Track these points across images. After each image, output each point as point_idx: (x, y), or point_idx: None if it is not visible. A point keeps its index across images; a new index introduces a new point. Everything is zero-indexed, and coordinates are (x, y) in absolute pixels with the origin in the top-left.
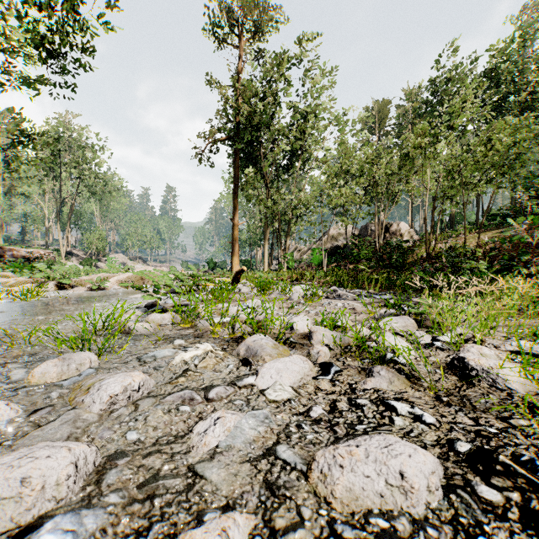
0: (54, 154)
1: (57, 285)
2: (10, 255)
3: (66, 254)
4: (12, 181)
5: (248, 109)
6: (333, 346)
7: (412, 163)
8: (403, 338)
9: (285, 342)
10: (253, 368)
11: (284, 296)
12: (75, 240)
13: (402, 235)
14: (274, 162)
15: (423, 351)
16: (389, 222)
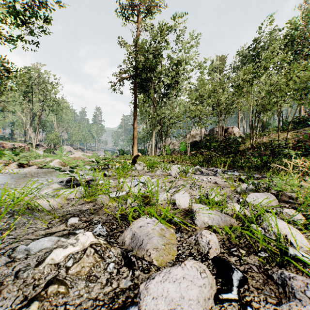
0: (29, 87)
1: (19, 164)
2: (1, 146)
3: (36, 146)
4: (5, 103)
5: (143, 58)
6: (222, 233)
7: (242, 90)
8: (277, 217)
9: (170, 221)
10: (136, 274)
11: (165, 173)
12: (41, 137)
13: (235, 134)
14: (158, 91)
15: (309, 236)
16: (227, 126)
